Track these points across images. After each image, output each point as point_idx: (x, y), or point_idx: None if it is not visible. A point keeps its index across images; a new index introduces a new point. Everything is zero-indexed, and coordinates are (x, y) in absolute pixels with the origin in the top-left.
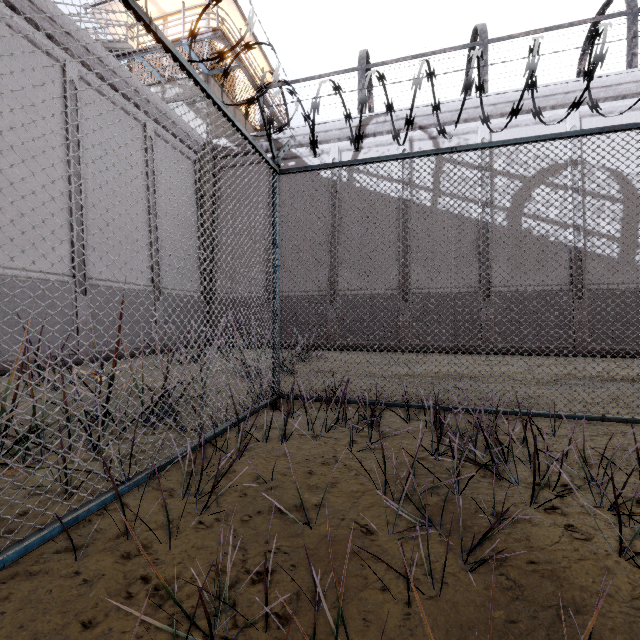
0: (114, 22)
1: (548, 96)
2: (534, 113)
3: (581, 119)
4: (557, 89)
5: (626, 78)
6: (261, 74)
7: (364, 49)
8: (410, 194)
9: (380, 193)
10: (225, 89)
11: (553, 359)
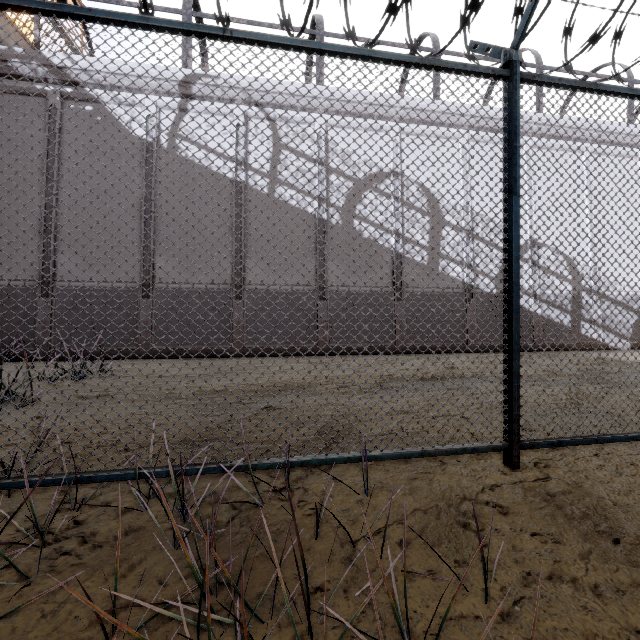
0: None
1: (376, 105)
2: (347, 33)
3: (401, 135)
4: (383, 100)
5: (433, 107)
6: None
7: None
8: (245, 176)
9: (210, 169)
10: None
11: (379, 358)
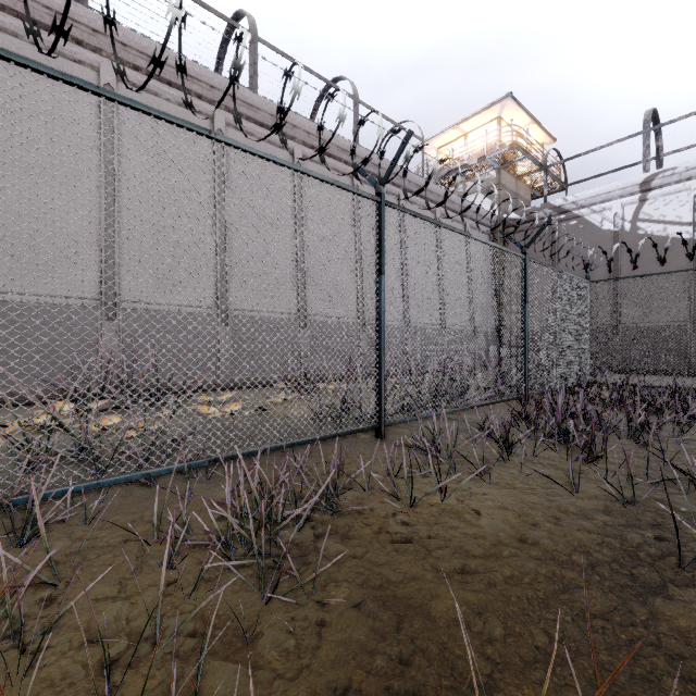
0: (430, 148)
1: None
2: None
3: None
4: None
5: None
6: (537, 140)
7: (649, 111)
8: None
9: (667, 237)
10: (510, 171)
11: None
